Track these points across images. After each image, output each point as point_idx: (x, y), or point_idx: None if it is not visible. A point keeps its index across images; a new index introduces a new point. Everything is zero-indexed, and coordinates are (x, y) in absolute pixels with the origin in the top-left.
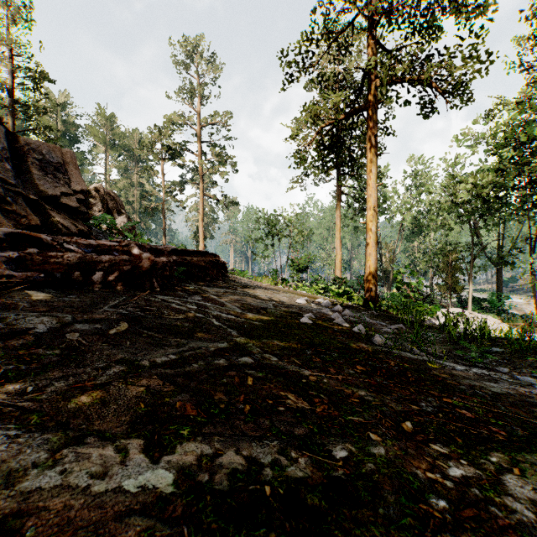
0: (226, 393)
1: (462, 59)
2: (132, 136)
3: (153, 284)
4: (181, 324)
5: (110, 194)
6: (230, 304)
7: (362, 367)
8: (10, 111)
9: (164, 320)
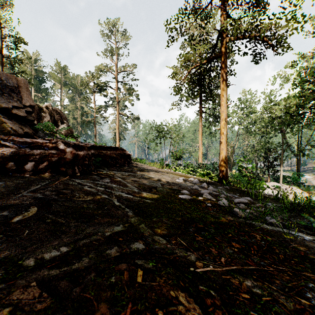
0: (111, 302)
1: (286, 19)
2: (76, 78)
3: (75, 170)
4: (87, 206)
5: (57, 110)
6: (130, 184)
7: (237, 245)
8: (0, 62)
9: (73, 202)
